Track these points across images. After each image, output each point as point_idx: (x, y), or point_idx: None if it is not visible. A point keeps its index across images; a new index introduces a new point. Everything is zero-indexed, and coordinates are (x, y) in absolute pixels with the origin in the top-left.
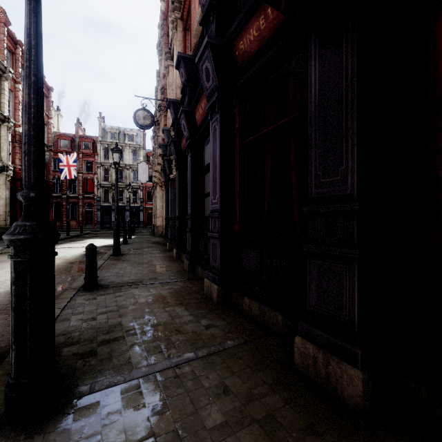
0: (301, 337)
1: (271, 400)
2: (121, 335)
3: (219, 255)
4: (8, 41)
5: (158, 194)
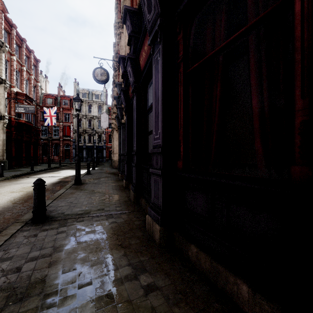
0: None
1: None
2: (35, 305)
3: (162, 194)
4: (5, 24)
5: (115, 136)
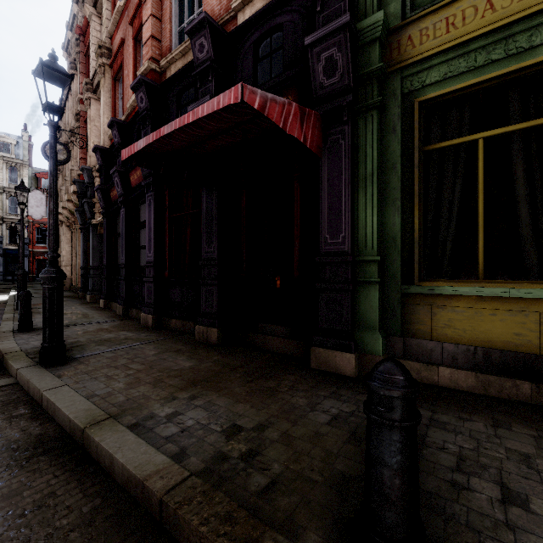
0: (198, 325)
1: (180, 347)
2: (85, 344)
3: (154, 294)
4: None
5: (64, 236)
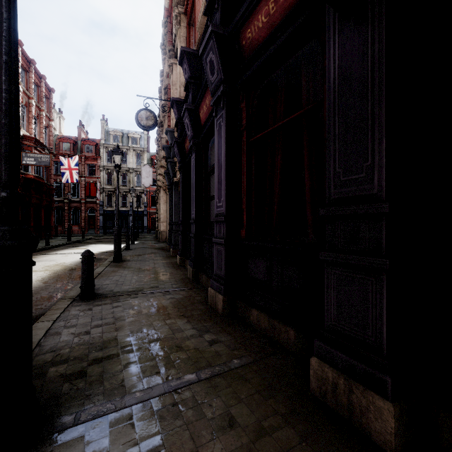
0: (318, 358)
1: (284, 435)
2: (116, 352)
3: (225, 263)
4: None
5: (162, 198)
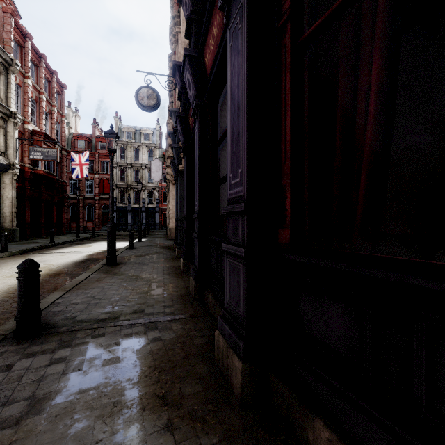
0: None
1: None
2: None
3: (246, 295)
4: (16, 34)
5: (171, 193)
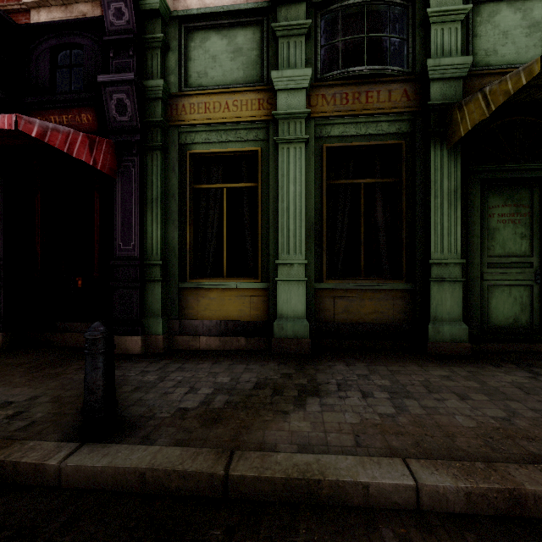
0: None
1: None
2: None
3: None
4: None
5: None
